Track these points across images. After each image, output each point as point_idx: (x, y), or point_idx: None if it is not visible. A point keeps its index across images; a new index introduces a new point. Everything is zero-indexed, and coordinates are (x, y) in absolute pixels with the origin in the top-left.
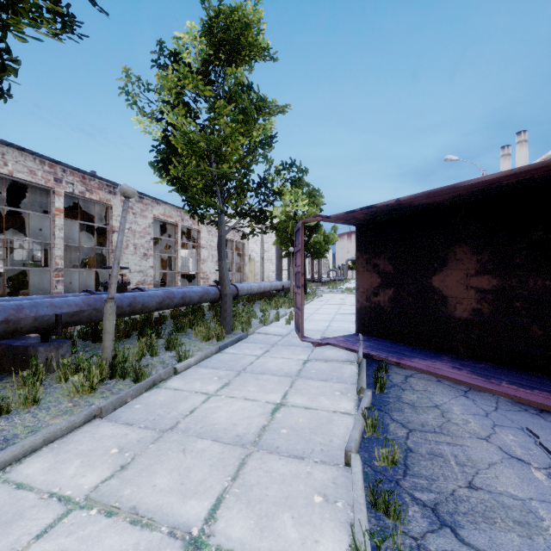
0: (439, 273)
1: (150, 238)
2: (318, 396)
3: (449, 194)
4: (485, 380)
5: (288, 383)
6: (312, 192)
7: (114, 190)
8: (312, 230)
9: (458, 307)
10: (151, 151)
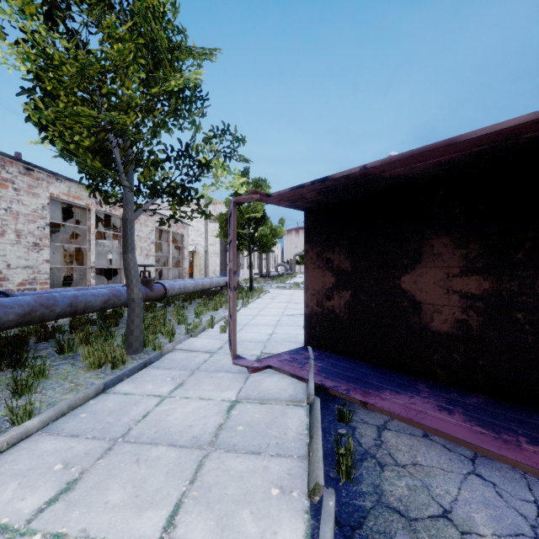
0: (410, 271)
1: (44, 224)
2: (237, 508)
3: (438, 157)
4: (495, 435)
5: (191, 468)
6: (258, 182)
7: None
8: (259, 222)
9: (436, 317)
10: (18, 94)
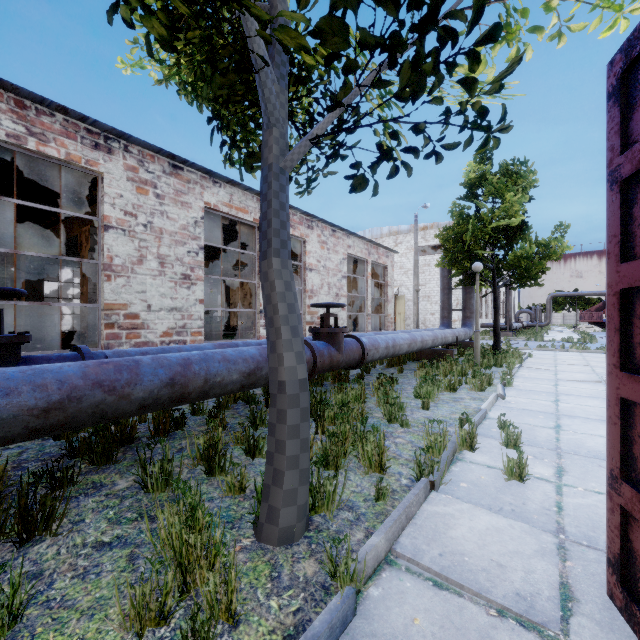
0: None
1: (197, 247)
2: None
3: None
4: None
5: None
6: (509, 169)
7: (109, 144)
8: (514, 234)
9: None
10: None
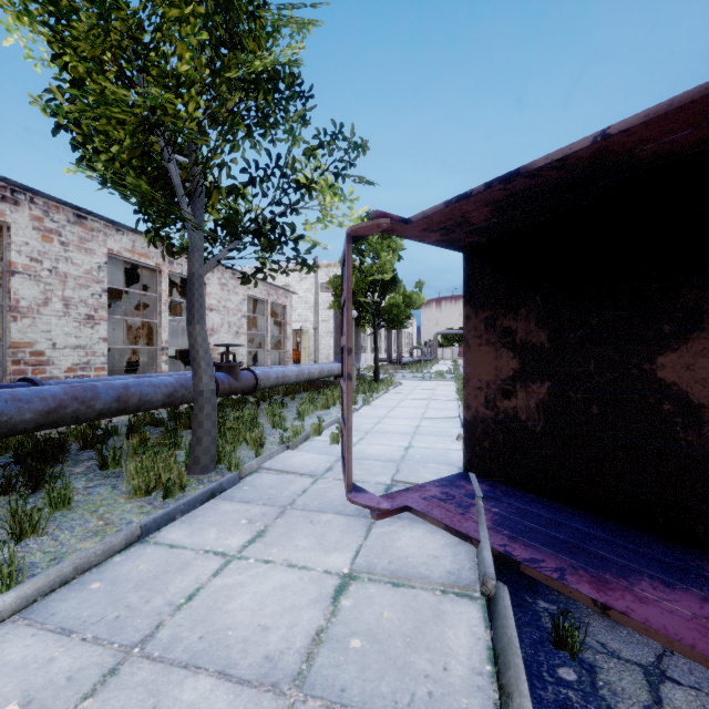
0: (678, 347)
1: (101, 290)
2: None
3: None
4: None
5: None
6: None
7: (15, 196)
8: (387, 286)
9: None
10: (48, 100)
